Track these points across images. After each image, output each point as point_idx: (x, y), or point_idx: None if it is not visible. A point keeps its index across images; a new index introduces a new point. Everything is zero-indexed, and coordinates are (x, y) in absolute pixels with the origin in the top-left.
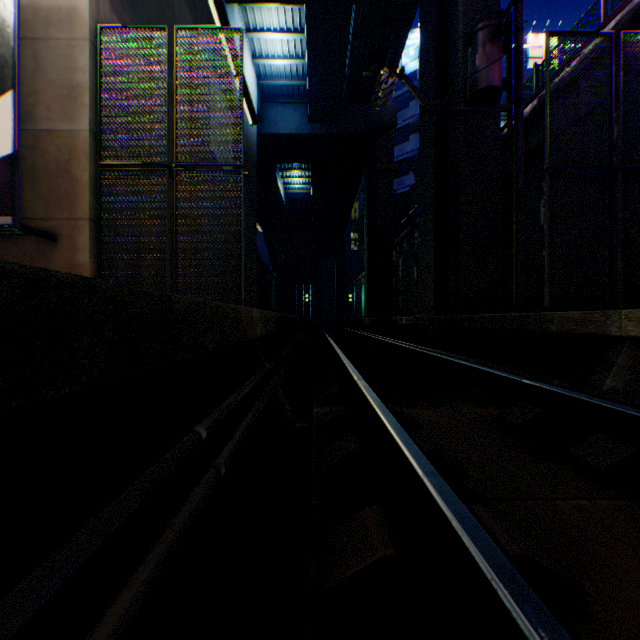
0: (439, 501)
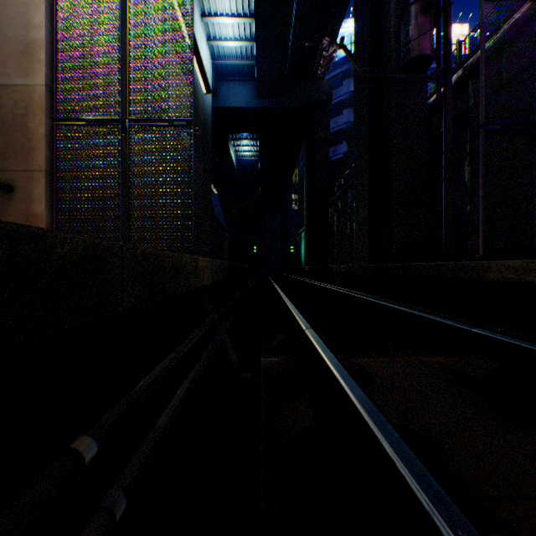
0: None
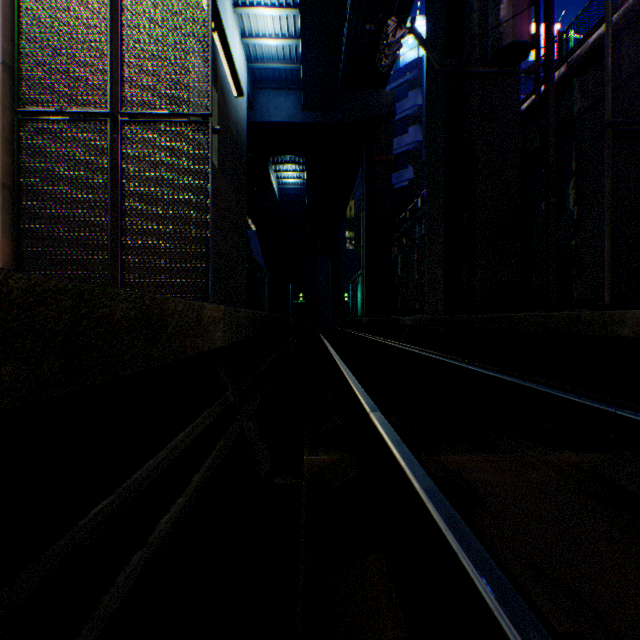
0: None
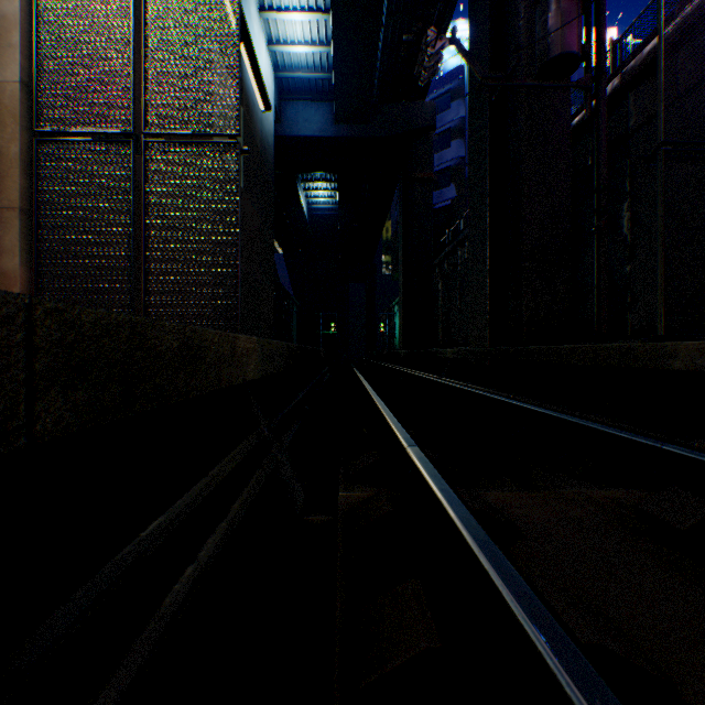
0: None
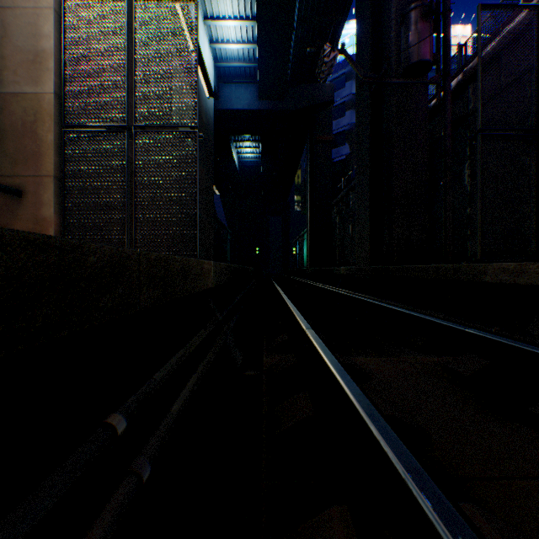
0: (442, 531)
